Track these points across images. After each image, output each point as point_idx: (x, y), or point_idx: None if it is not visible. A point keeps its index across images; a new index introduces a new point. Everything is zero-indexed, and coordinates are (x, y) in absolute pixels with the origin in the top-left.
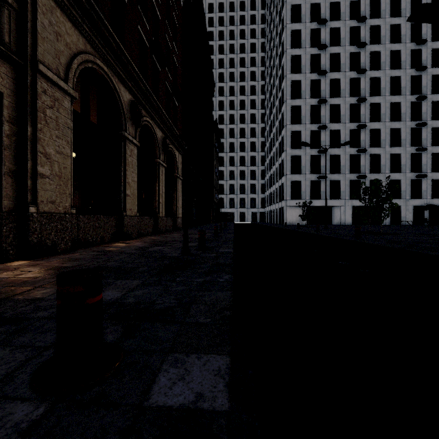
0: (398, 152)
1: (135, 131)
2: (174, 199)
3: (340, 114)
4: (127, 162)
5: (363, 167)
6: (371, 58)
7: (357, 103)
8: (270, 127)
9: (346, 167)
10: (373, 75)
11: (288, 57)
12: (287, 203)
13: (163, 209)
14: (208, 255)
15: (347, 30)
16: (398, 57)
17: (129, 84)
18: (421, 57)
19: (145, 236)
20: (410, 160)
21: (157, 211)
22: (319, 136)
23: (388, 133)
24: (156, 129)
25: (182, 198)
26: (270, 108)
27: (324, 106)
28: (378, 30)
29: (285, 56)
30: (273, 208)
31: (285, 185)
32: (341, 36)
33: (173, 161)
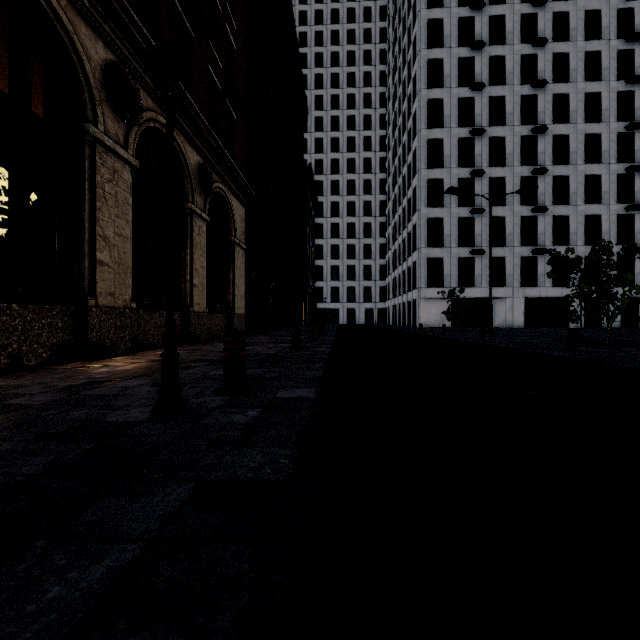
0: (598, 213)
1: (125, 133)
2: (229, 283)
3: (505, 152)
4: (102, 192)
5: (542, 236)
6: (554, 64)
7: (531, 135)
8: (394, 176)
9: (514, 235)
10: (557, 91)
11: (423, 62)
12: (422, 293)
13: (202, 298)
14: (232, 418)
15: (516, 19)
16: (597, 62)
17: (106, 27)
18: (633, 63)
19: (159, 348)
20: (616, 224)
21: (188, 301)
22: (473, 187)
23: (581, 182)
24: (183, 145)
25: (246, 282)
26: (394, 148)
27: (480, 140)
28: (565, 19)
29: (417, 61)
30: (398, 301)
31: (418, 265)
32: (508, 28)
33: (228, 215)
